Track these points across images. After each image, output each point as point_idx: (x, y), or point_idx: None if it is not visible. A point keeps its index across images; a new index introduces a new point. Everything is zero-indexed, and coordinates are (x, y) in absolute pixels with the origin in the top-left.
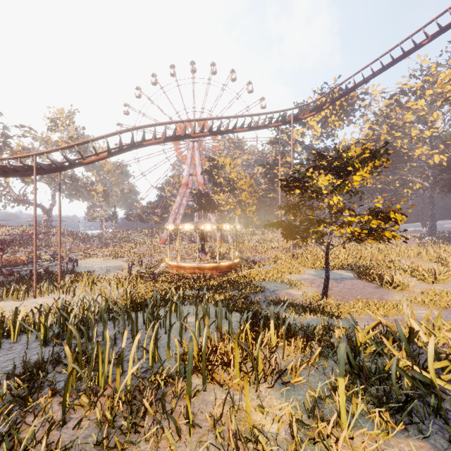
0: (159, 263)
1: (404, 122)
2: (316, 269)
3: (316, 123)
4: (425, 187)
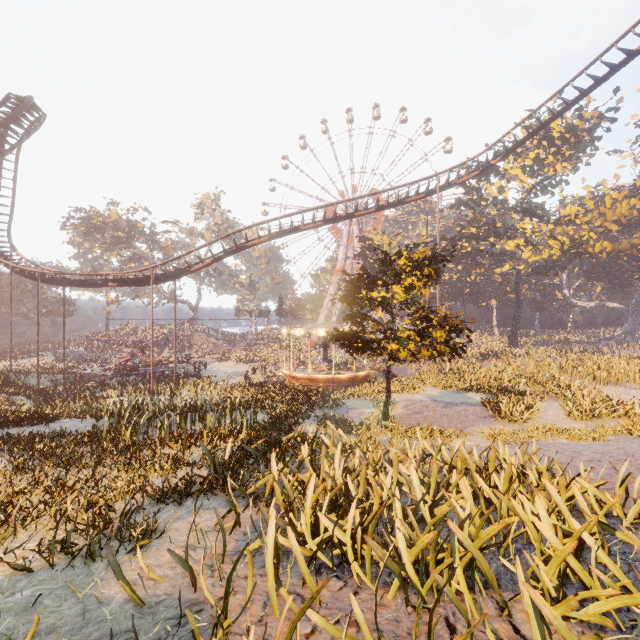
0: None
1: None
2: (447, 390)
3: (524, 170)
4: None
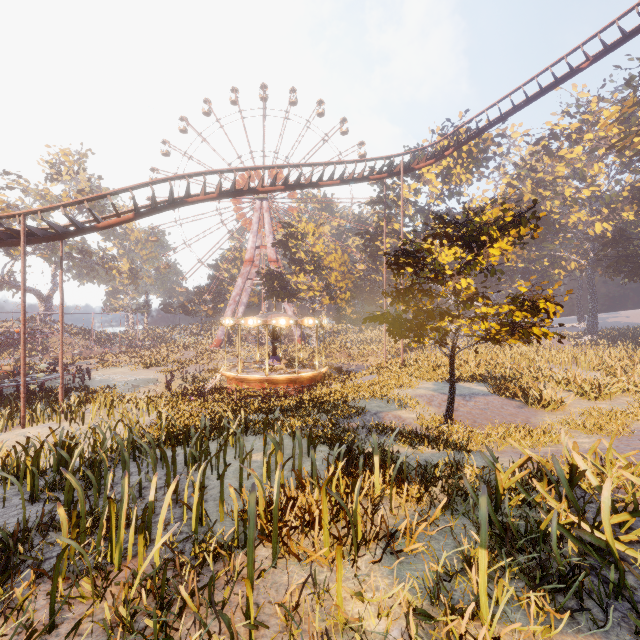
0: (211, 374)
1: (555, 177)
2: (436, 381)
3: (435, 176)
4: (583, 266)
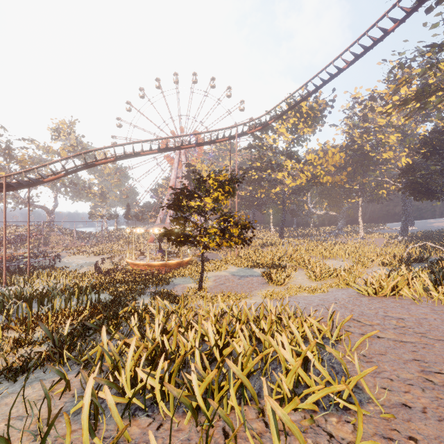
0: None
1: (374, 126)
2: (242, 267)
3: (287, 130)
4: (398, 188)
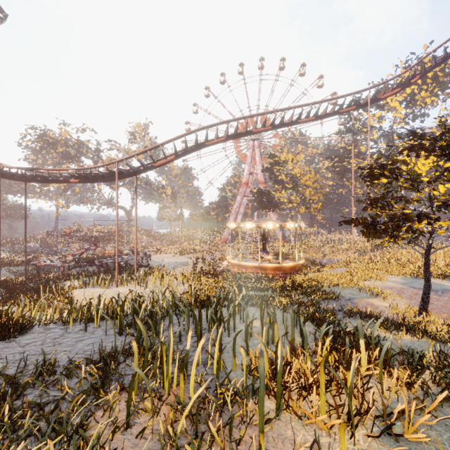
0: (221, 261)
1: None
2: (404, 276)
3: (399, 103)
4: None
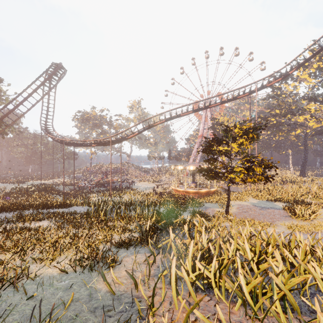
0: None
1: None
2: (262, 200)
3: (309, 75)
4: None
